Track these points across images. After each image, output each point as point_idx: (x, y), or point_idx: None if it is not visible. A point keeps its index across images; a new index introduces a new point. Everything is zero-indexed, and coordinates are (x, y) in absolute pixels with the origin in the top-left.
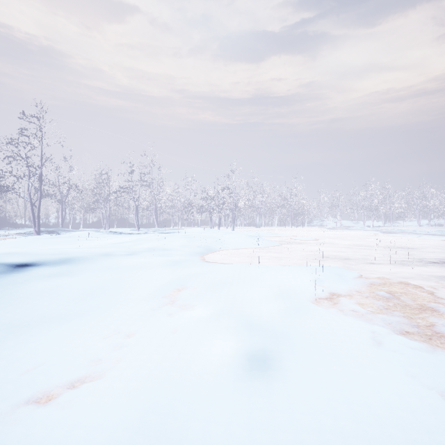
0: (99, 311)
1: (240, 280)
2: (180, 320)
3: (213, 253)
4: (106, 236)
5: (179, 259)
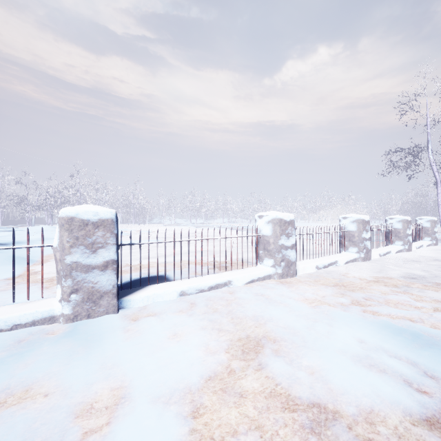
0: None
1: None
2: None
3: None
4: None
5: None
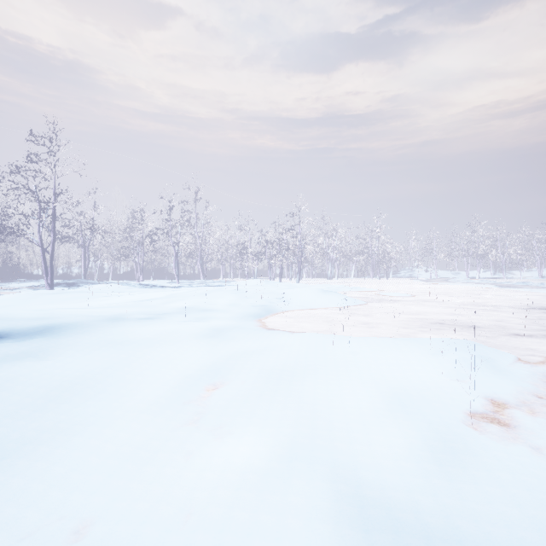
0: (48, 445)
1: (319, 368)
2: (203, 480)
3: (274, 315)
4: (135, 290)
5: (223, 325)
